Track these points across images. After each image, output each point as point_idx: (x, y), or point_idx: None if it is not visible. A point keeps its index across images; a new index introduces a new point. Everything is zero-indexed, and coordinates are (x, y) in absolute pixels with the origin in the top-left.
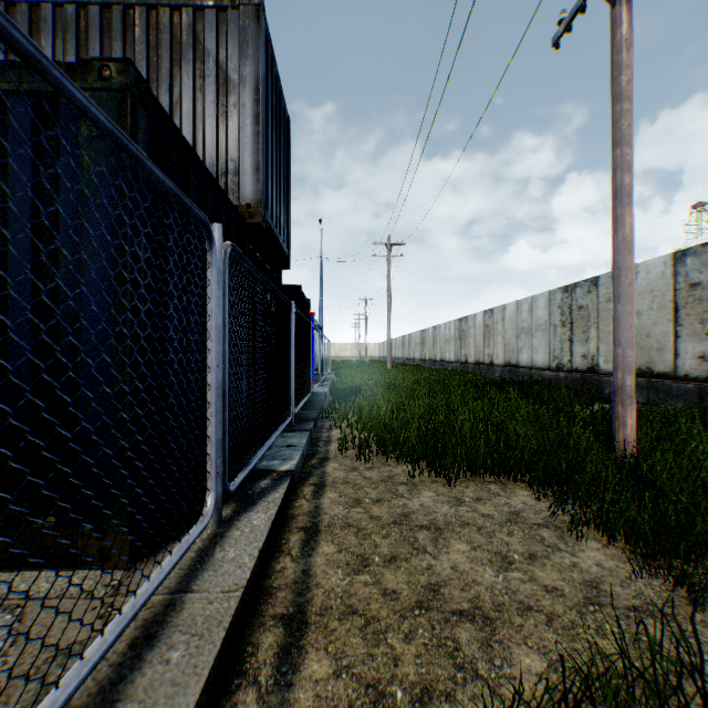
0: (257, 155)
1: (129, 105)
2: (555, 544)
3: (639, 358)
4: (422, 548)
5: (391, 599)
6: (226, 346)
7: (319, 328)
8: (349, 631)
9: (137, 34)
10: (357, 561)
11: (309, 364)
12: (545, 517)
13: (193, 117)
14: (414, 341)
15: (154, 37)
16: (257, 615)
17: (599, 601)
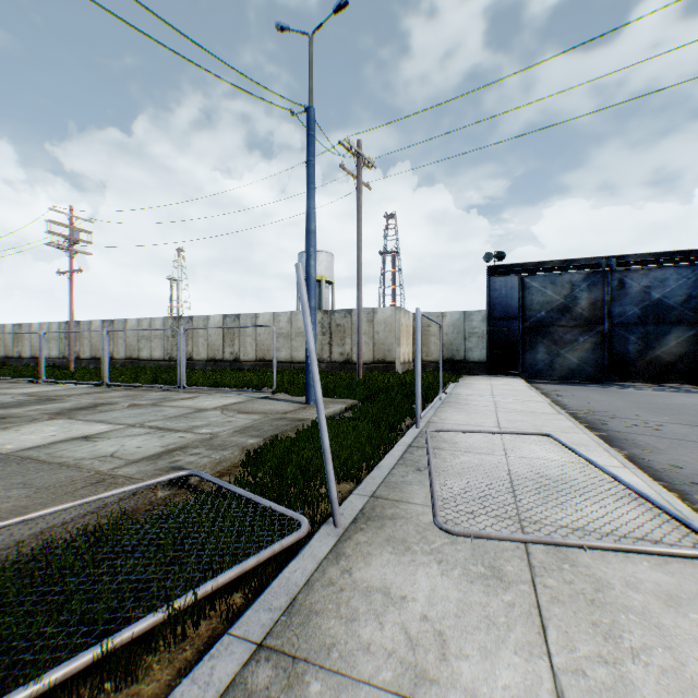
0: None
1: None
2: None
3: (95, 353)
4: None
5: None
6: None
7: None
8: None
9: None
10: None
11: None
12: None
13: None
14: None
15: None
16: None
17: None
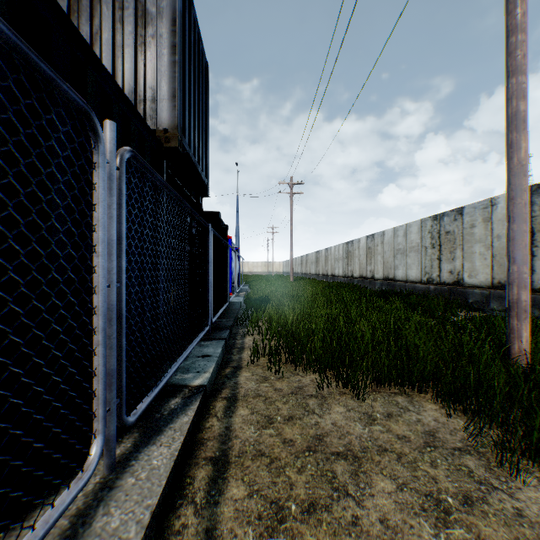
0: (173, 83)
1: None
2: (487, 479)
3: (499, 274)
4: (342, 488)
5: None
6: (122, 263)
7: (235, 249)
8: None
9: None
10: (271, 512)
11: (226, 278)
12: (463, 438)
13: (112, 47)
14: (310, 260)
15: None
16: None
17: None
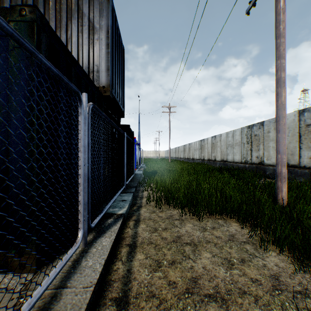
0: (107, 63)
1: (36, 29)
2: (253, 253)
3: None
4: (187, 256)
5: (172, 287)
6: (89, 155)
7: (138, 144)
8: (150, 308)
9: (50, 5)
10: (155, 264)
11: (133, 160)
12: (247, 237)
13: (77, 45)
14: (180, 150)
15: (58, 6)
16: (102, 298)
17: (280, 287)
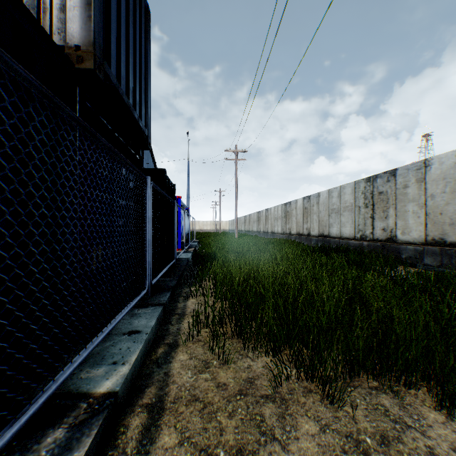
0: None
1: None
2: None
3: (433, 231)
4: None
5: None
6: None
7: (186, 209)
8: None
9: None
10: None
11: None
12: None
13: None
14: (252, 219)
15: None
16: None
17: None
